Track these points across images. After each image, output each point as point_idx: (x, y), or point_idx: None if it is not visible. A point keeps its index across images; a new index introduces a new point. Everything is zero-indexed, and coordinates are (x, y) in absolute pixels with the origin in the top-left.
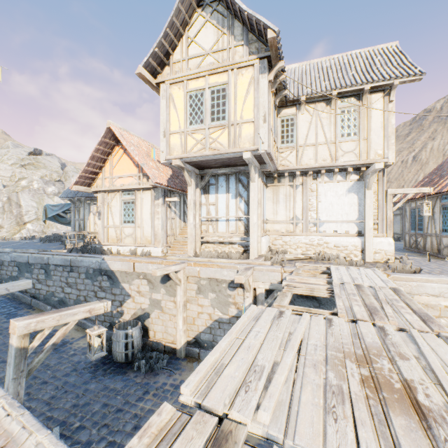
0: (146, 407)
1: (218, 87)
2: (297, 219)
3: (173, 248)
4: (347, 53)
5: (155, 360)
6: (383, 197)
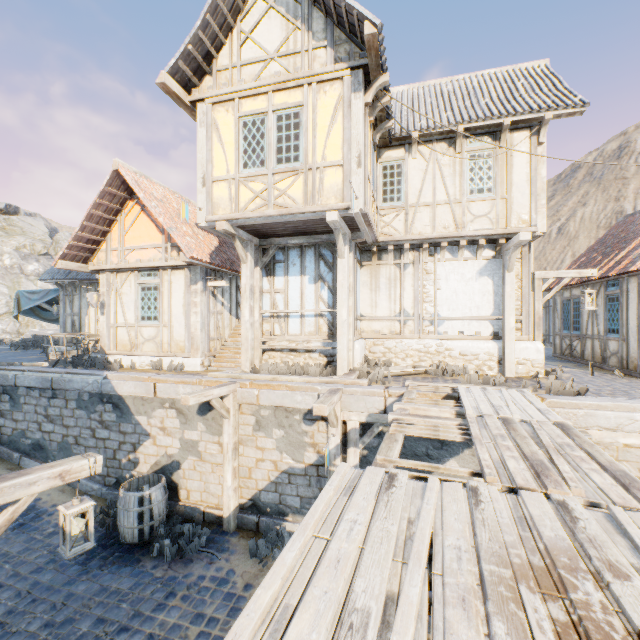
0: (169, 620)
1: (287, 111)
2: (406, 314)
3: (219, 358)
4: (477, 73)
5: (188, 537)
6: (528, 282)
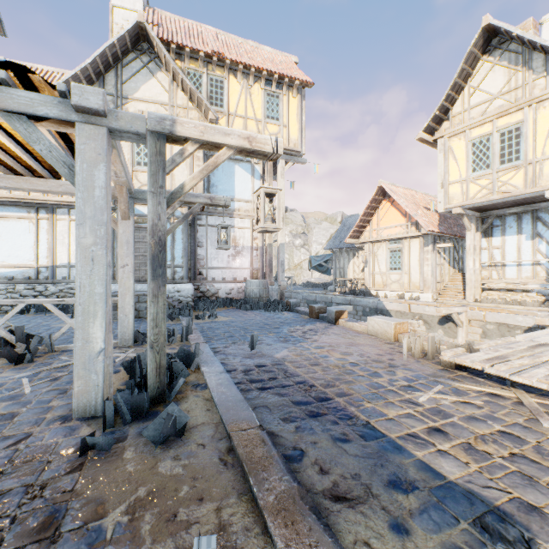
0: None
1: (508, 128)
2: None
3: (443, 295)
4: None
5: None
6: None
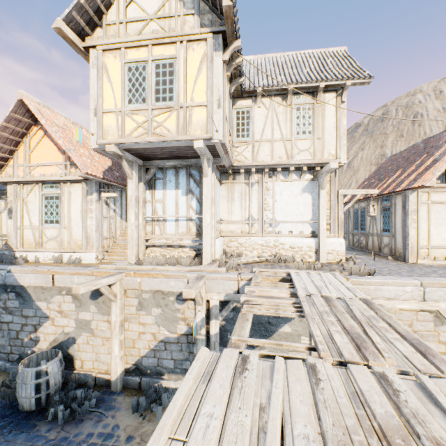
0: None
1: (164, 61)
2: (253, 219)
3: (111, 253)
4: (301, 52)
5: (81, 400)
6: (335, 197)
